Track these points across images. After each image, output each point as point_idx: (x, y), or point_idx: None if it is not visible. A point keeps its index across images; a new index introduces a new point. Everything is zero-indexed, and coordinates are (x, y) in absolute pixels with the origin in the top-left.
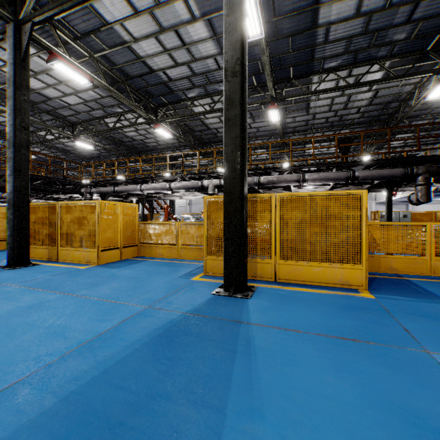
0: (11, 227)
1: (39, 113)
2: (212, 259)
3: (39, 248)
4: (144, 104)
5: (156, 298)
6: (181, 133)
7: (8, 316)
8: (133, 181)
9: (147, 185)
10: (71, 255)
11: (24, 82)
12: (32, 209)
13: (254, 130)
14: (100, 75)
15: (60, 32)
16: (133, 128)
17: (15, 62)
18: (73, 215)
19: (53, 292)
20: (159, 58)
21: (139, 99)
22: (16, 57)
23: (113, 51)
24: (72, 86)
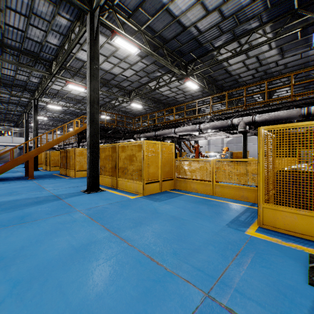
0: (88, 162)
1: (111, 87)
2: (273, 208)
3: (106, 177)
4: (177, 64)
5: (213, 271)
6: (205, 84)
7: (54, 262)
8: (169, 126)
9: (179, 129)
10: (125, 185)
11: (95, 55)
12: (103, 149)
13: (280, 67)
14: (145, 44)
15: (119, 15)
16: (167, 88)
17: (90, 41)
18: (126, 153)
19: (103, 227)
20: (191, 13)
21: (173, 60)
22: (90, 37)
23: (154, 20)
24: (128, 61)
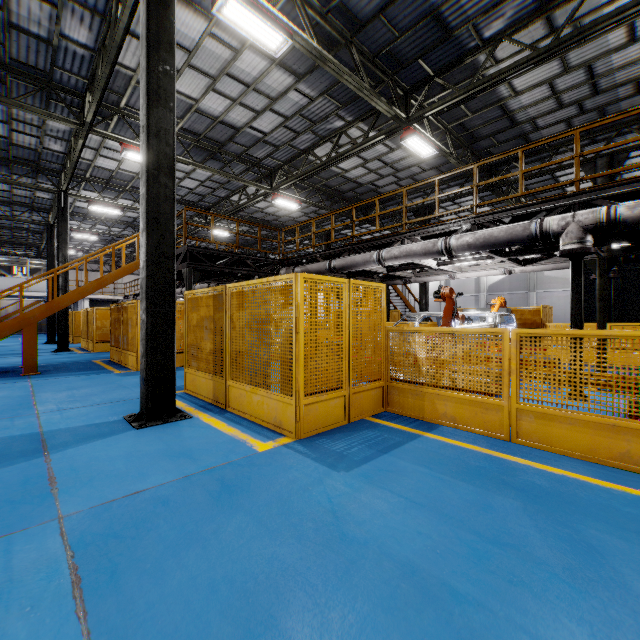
0: (142, 337)
1: (229, 162)
2: None
3: (201, 377)
4: (383, 96)
5: None
6: (450, 147)
7: None
8: (363, 247)
9: (392, 250)
10: (247, 401)
11: (163, 34)
12: (193, 302)
13: None
14: (306, 32)
15: None
16: (358, 161)
17: None
18: (249, 312)
19: None
20: None
21: (375, 83)
22: None
23: None
24: (265, 90)
